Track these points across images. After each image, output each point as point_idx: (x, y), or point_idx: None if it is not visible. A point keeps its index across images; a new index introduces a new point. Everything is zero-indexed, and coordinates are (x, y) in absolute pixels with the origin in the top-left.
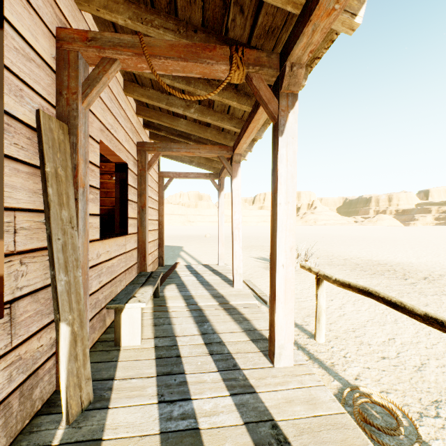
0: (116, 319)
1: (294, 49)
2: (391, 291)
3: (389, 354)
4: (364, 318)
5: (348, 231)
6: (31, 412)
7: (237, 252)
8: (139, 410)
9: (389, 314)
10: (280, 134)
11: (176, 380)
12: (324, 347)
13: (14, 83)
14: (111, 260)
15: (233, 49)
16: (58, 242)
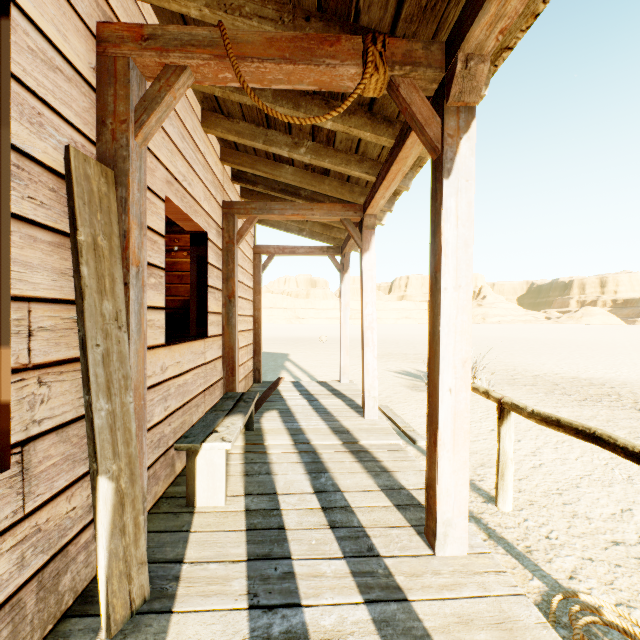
0: (189, 465)
1: (472, 29)
2: (616, 429)
3: (626, 536)
4: (575, 473)
5: (537, 332)
6: (57, 612)
7: (370, 364)
8: (219, 620)
9: (618, 467)
10: (446, 174)
11: (278, 569)
12: (512, 519)
13: (28, 103)
14: (184, 376)
15: (368, 39)
16: (97, 351)
